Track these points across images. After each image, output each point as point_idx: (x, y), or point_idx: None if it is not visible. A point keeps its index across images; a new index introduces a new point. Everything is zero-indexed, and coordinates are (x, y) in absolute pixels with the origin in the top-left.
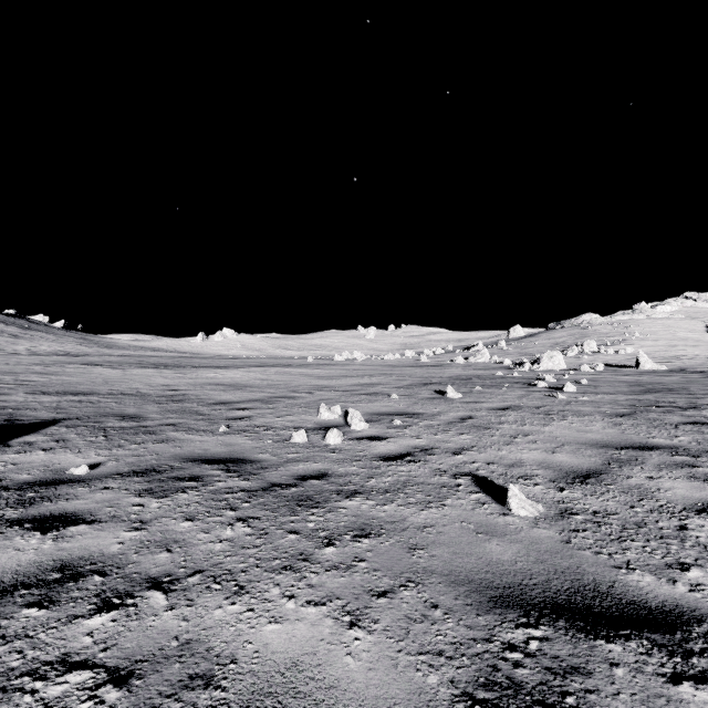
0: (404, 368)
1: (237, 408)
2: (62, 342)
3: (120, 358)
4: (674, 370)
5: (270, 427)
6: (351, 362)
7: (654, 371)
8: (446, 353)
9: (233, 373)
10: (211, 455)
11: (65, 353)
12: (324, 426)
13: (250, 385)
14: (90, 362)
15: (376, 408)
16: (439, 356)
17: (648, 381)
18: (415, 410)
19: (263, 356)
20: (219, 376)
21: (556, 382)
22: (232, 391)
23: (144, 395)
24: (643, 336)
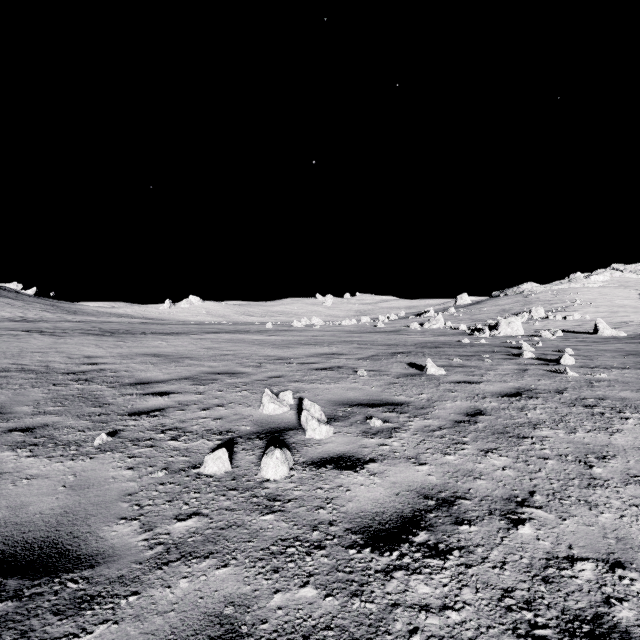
0: (363, 335)
1: (154, 392)
2: (27, 308)
3: (73, 325)
4: (634, 336)
5: (183, 431)
6: (309, 328)
7: (615, 337)
8: (399, 319)
9: (182, 340)
10: (10, 531)
11: (22, 319)
12: (266, 429)
13: (191, 356)
14: (35, 328)
15: (341, 393)
16: (394, 322)
17: (632, 349)
18: (395, 397)
19: (224, 322)
20: (163, 344)
21: (536, 351)
22: (165, 364)
23: (48, 371)
24: (583, 303)
